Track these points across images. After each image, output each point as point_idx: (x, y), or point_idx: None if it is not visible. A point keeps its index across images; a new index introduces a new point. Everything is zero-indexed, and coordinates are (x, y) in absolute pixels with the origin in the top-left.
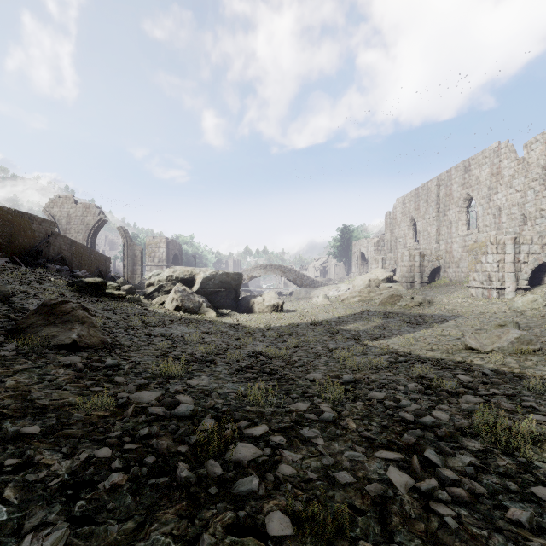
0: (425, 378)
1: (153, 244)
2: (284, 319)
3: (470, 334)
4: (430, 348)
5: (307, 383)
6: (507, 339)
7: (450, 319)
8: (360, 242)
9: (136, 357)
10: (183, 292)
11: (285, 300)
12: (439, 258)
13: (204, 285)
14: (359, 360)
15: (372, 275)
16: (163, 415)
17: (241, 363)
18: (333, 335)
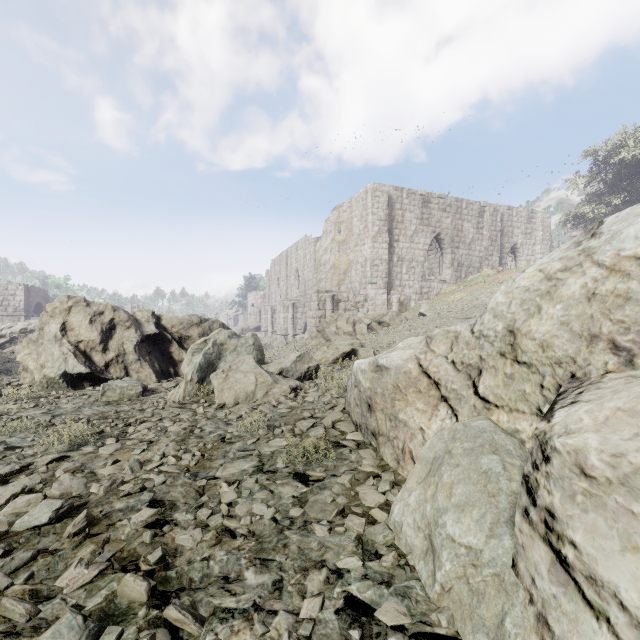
0: None
1: (7, 291)
2: None
3: None
4: None
5: None
6: None
7: None
8: (252, 294)
9: None
10: None
11: None
12: None
13: None
14: None
15: (245, 326)
16: (4, 370)
17: None
18: None
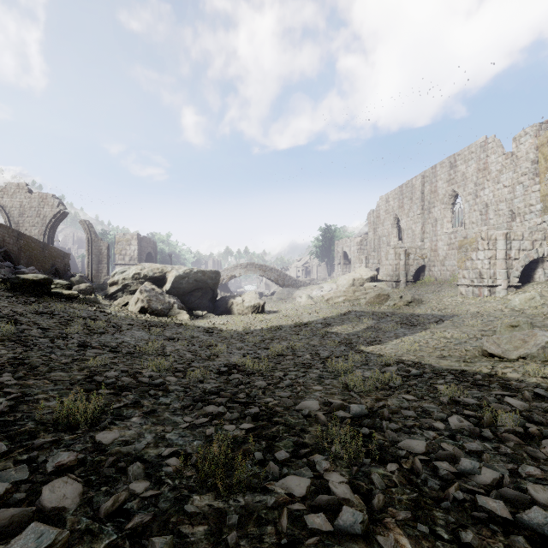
0: (461, 403)
1: (124, 241)
2: (265, 321)
3: (487, 338)
4: (440, 355)
5: (300, 420)
6: (535, 343)
7: (445, 319)
8: (343, 241)
9: (33, 385)
10: (151, 291)
11: (266, 301)
12: (424, 257)
13: (176, 284)
14: (361, 374)
15: (356, 275)
16: None
17: (205, 384)
18: (321, 339)
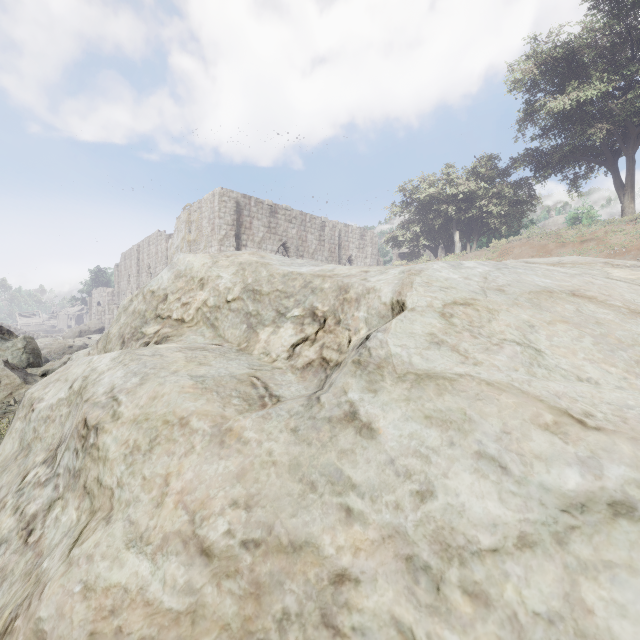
0: None
1: None
2: None
3: None
4: None
5: None
6: None
7: None
8: (98, 291)
9: None
10: None
11: None
12: None
13: None
14: None
15: (84, 327)
16: None
17: None
18: None
